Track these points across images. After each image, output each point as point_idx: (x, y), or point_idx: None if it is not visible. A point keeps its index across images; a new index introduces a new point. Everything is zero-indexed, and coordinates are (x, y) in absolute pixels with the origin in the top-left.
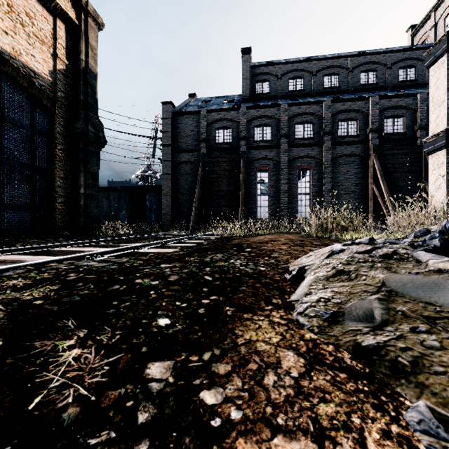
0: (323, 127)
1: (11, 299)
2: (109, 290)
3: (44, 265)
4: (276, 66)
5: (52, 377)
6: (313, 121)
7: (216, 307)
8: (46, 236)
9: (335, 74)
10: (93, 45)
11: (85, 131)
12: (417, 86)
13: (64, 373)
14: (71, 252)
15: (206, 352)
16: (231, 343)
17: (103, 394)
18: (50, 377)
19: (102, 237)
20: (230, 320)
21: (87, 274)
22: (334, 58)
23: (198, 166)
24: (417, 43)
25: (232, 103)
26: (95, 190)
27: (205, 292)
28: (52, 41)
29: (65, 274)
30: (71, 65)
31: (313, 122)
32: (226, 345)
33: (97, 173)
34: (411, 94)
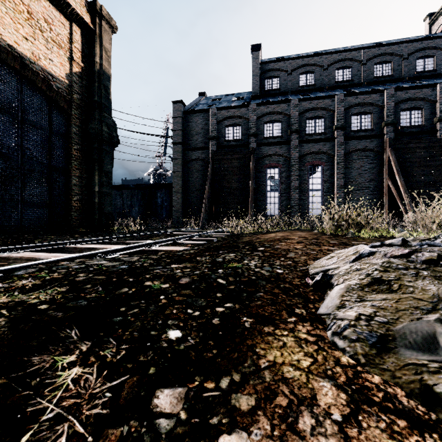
0: (335, 121)
1: (17, 302)
2: (117, 294)
3: (56, 264)
4: (286, 61)
5: (46, 406)
6: (325, 115)
7: (232, 317)
8: (63, 233)
9: (348, 67)
10: (107, 47)
11: (100, 131)
12: (435, 77)
13: (60, 400)
14: (85, 249)
15: (224, 377)
16: (253, 366)
17: (102, 433)
18: (43, 406)
19: (115, 234)
20: (249, 335)
21: (96, 275)
22: (346, 51)
23: (208, 164)
24: (435, 31)
25: (242, 100)
26: (108, 188)
27: (219, 298)
28: (69, 45)
29: (75, 274)
30: (86, 68)
31: (325, 117)
32: (246, 368)
33: (110, 172)
34: (430, 85)
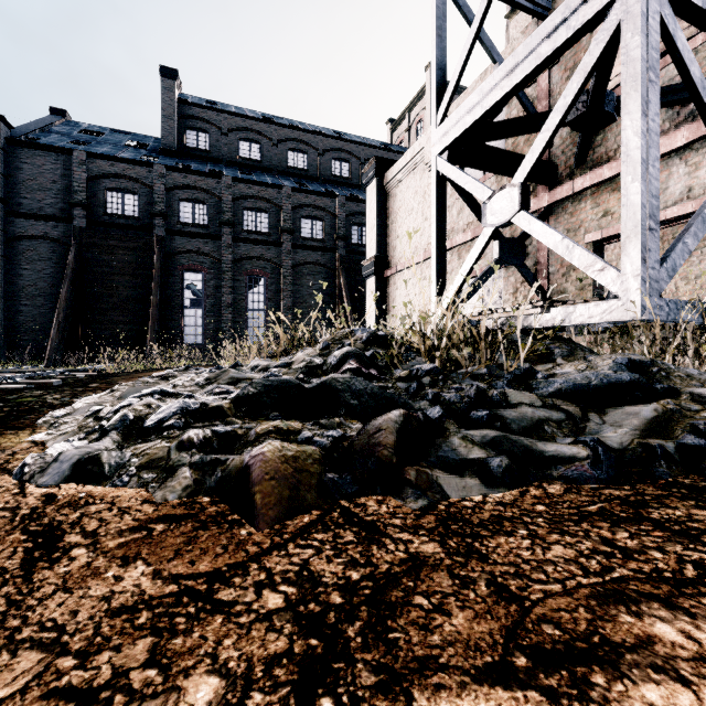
0: (282, 221)
1: None
2: None
3: None
4: (220, 114)
5: None
6: (269, 210)
7: None
8: None
9: (303, 151)
10: None
11: None
12: None
13: None
14: None
15: None
16: None
17: None
18: None
19: None
20: None
21: None
22: (301, 130)
23: (67, 248)
24: (395, 141)
25: (143, 150)
26: None
27: None
28: None
29: None
30: None
31: (270, 212)
32: None
33: None
34: None
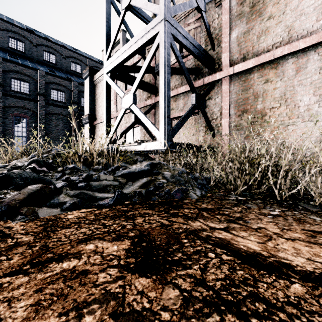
0: (38, 89)
1: None
2: None
3: None
4: None
5: None
6: (30, 81)
7: None
8: None
9: (53, 53)
10: None
11: None
12: None
13: None
14: None
15: None
16: None
17: None
18: None
19: None
20: None
21: None
22: (52, 42)
23: None
24: None
25: None
26: None
27: None
28: None
29: None
30: None
31: (30, 82)
32: None
33: None
34: None
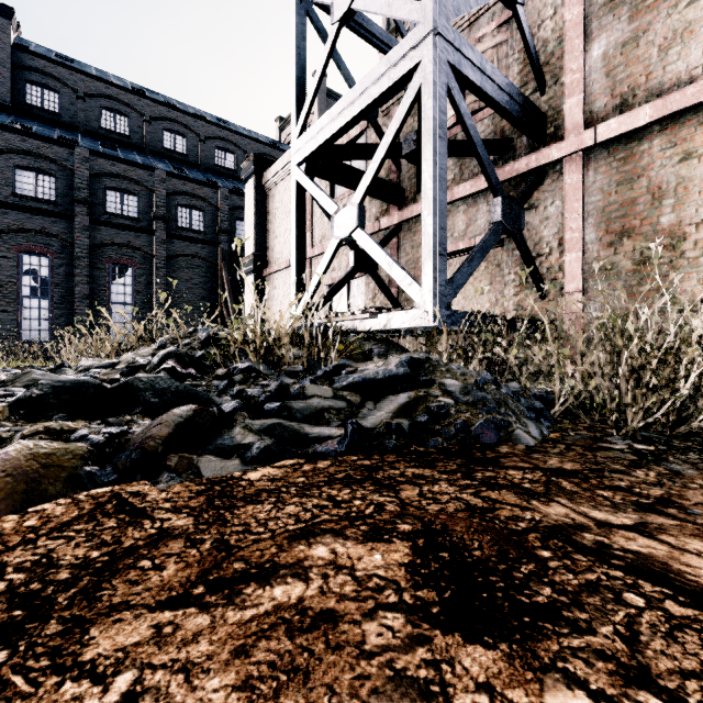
0: (155, 207)
1: None
2: None
3: None
4: (75, 73)
5: None
6: (139, 193)
7: None
8: None
9: (181, 134)
10: None
11: None
12: None
13: None
14: None
15: None
16: None
17: None
18: None
19: None
20: None
21: None
22: (179, 111)
23: None
24: (284, 140)
25: None
26: None
27: None
28: None
29: None
30: None
31: (139, 195)
32: None
33: None
34: None
